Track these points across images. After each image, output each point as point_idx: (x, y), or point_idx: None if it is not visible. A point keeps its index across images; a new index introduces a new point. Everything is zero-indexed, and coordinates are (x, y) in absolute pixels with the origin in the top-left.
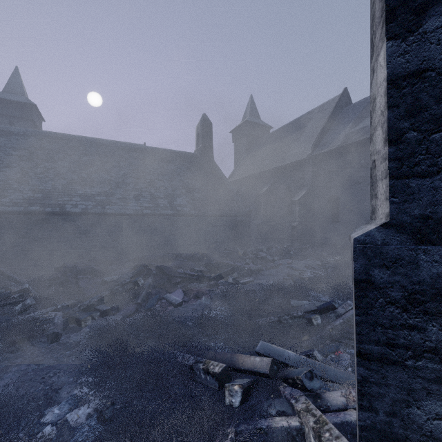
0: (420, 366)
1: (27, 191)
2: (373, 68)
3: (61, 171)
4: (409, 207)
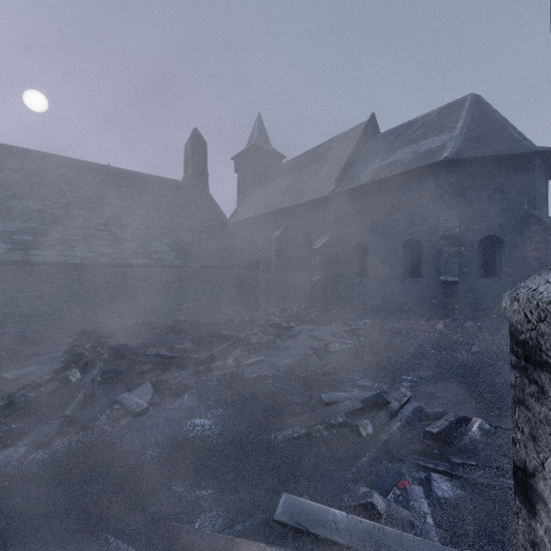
0: None
1: None
2: None
3: None
4: None
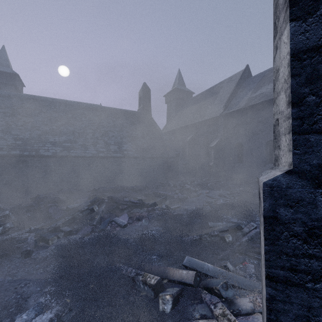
0: (318, 288)
1: (10, 139)
2: (276, 46)
3: (37, 124)
4: (309, 158)
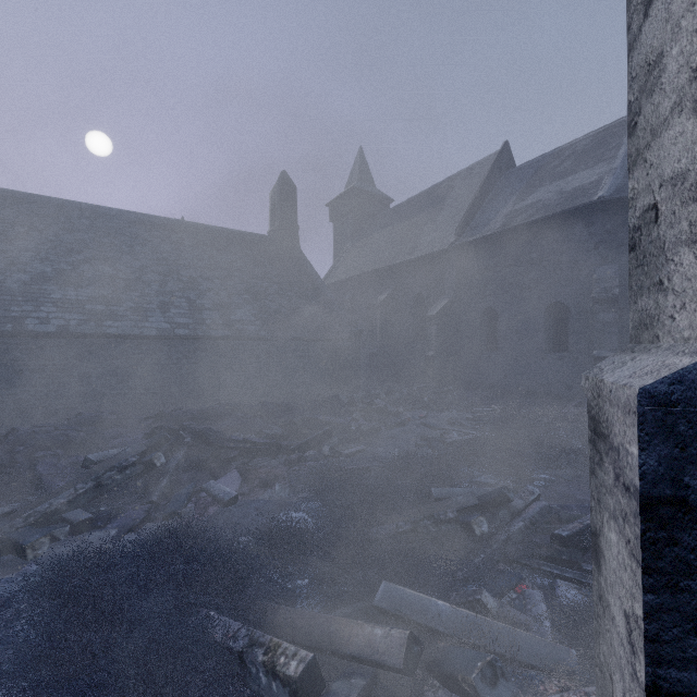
0: None
1: None
2: None
3: (20, 258)
4: None
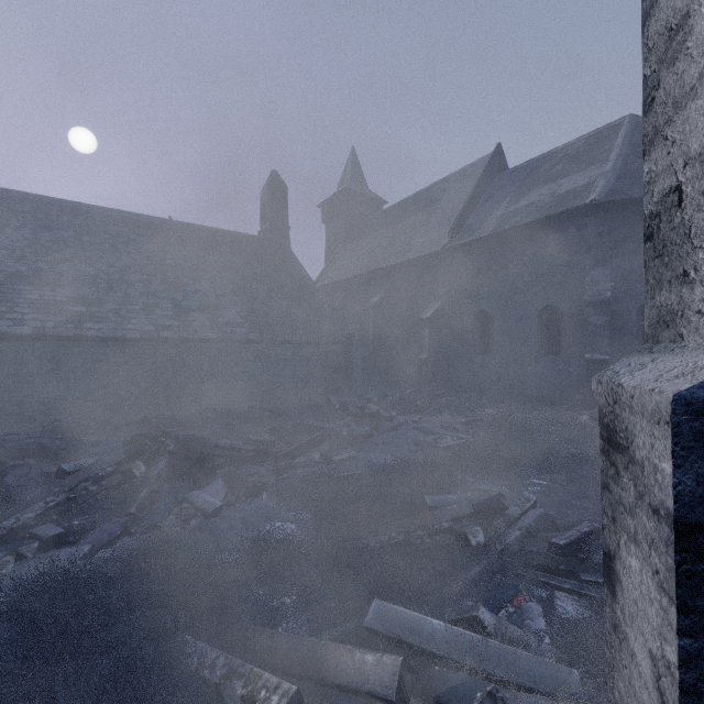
0: None
1: None
2: None
3: None
4: None
